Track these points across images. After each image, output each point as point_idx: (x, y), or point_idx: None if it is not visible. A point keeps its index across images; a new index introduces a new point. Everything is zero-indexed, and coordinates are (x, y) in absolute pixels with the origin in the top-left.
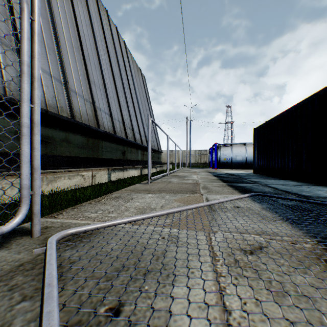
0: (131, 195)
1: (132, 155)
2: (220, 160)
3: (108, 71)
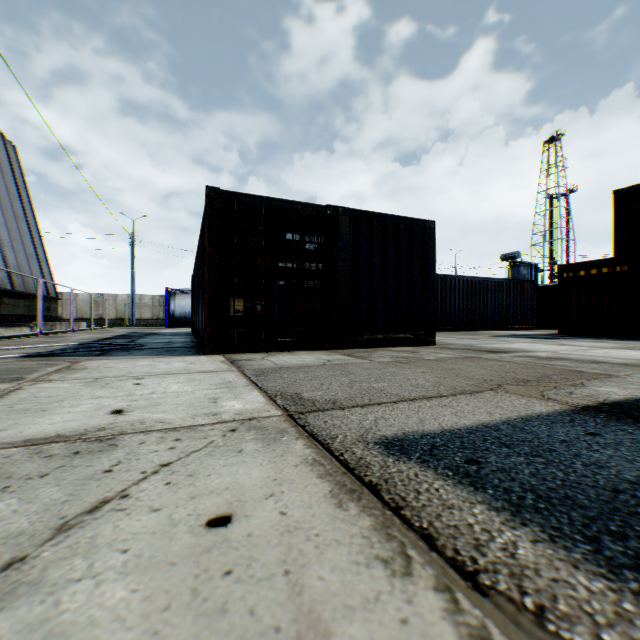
0: None
1: None
2: (175, 314)
3: None
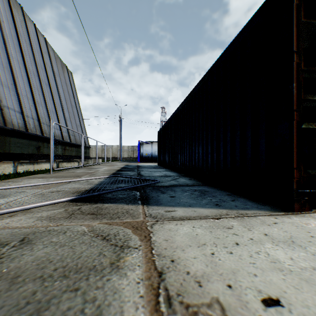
0: (24, 180)
1: (49, 150)
2: (143, 155)
3: (21, 70)
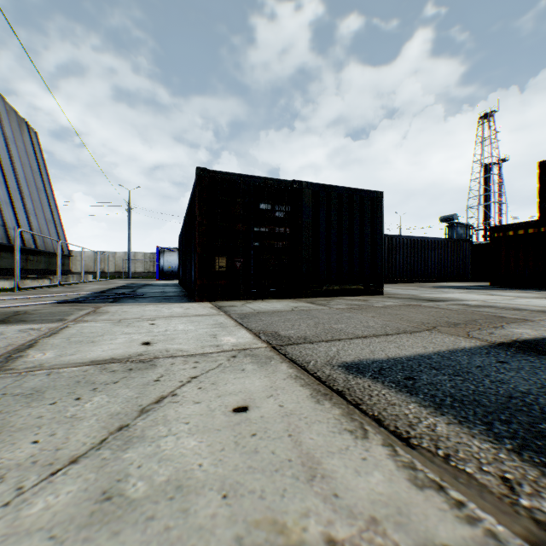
0: None
1: (3, 261)
2: (164, 268)
3: None
